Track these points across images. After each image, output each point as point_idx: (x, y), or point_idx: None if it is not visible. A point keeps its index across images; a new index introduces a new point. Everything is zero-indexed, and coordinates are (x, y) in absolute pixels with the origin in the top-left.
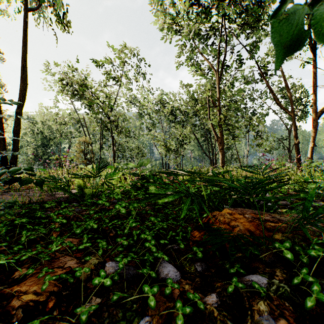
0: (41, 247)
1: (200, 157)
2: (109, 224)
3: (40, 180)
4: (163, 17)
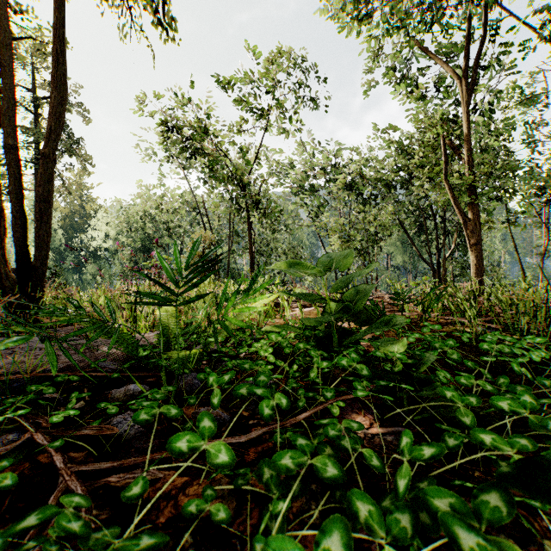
0: None
1: (406, 265)
2: None
3: None
4: None
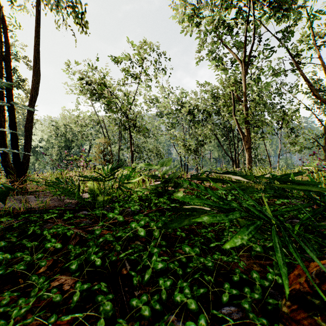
0: (9, 300)
1: (220, 157)
2: (121, 255)
3: (3, 189)
4: (183, 9)
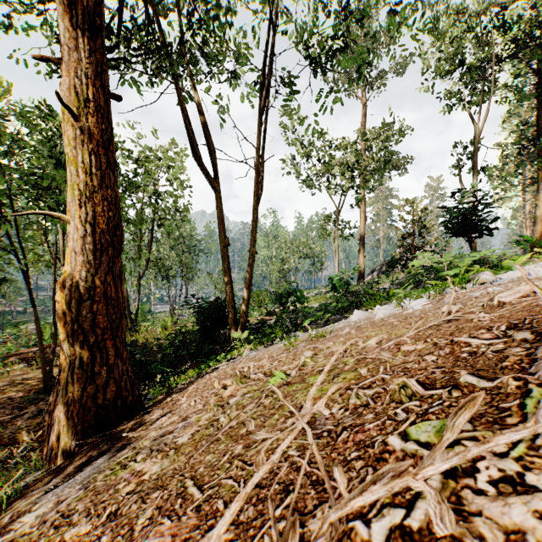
0: None
1: None
2: None
3: None
4: None
